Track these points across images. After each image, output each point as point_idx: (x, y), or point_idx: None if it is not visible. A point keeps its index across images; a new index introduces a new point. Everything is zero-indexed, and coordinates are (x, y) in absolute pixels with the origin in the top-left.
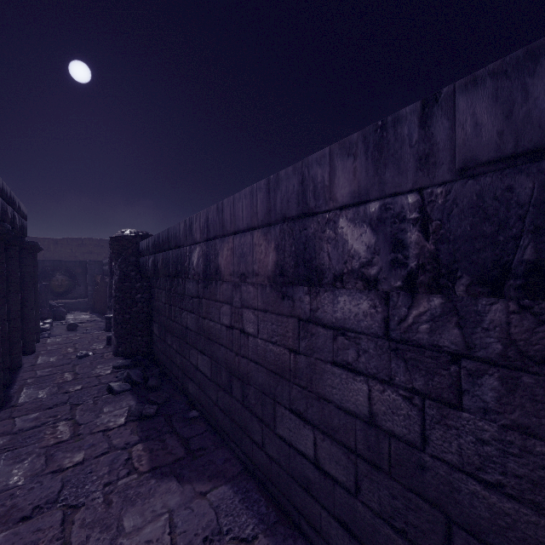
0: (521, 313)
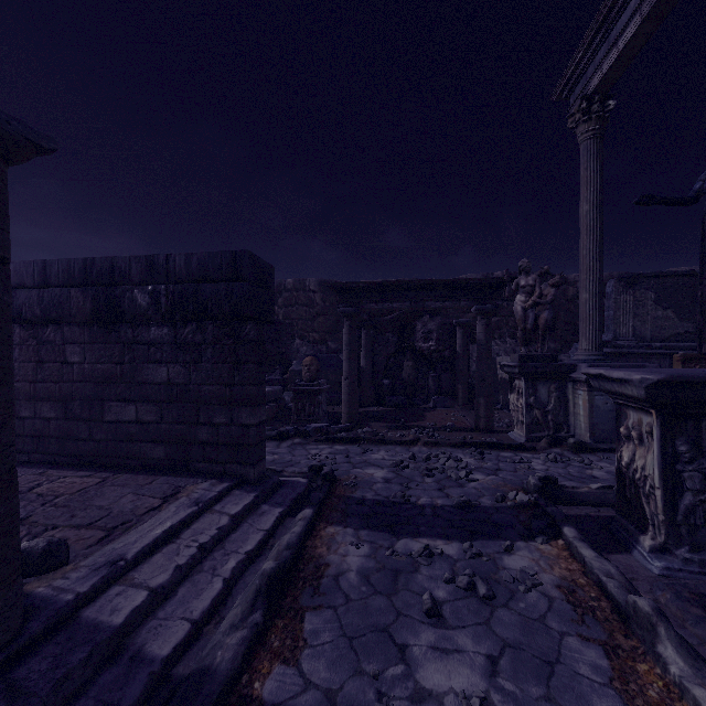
0: (24, 329)
